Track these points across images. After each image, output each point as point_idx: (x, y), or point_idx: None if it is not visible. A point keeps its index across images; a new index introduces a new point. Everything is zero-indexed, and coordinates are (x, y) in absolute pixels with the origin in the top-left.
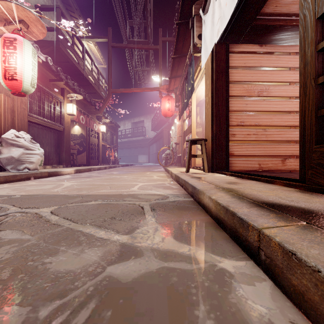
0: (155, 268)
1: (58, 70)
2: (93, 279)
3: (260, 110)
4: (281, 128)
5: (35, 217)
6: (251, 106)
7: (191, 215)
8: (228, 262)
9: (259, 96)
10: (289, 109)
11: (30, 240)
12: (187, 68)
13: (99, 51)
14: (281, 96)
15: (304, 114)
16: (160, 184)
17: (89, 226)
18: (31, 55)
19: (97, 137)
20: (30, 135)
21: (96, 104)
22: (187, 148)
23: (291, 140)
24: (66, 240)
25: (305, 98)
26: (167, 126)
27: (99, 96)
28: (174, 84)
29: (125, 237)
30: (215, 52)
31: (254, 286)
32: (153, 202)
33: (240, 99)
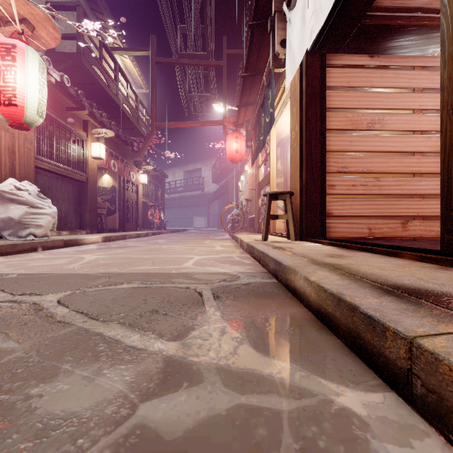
0: (225, 408)
1: (79, 94)
2: (113, 431)
3: (371, 150)
4: (401, 176)
5: (31, 309)
6: (357, 144)
7: (277, 306)
8: (351, 395)
9: (369, 130)
10: (413, 149)
11: (14, 351)
12: (263, 91)
13: (139, 70)
14: (401, 130)
15: (448, 149)
16: (226, 258)
17: (115, 325)
18: (37, 70)
19: (135, 191)
20: (38, 187)
21: (134, 143)
22: (262, 206)
23: (416, 194)
24: (74, 351)
25: (451, 125)
26: (235, 175)
27: (139, 134)
28: (244, 116)
29: (173, 345)
30: (305, 66)
31: (411, 449)
32: (217, 285)
33: (342, 134)
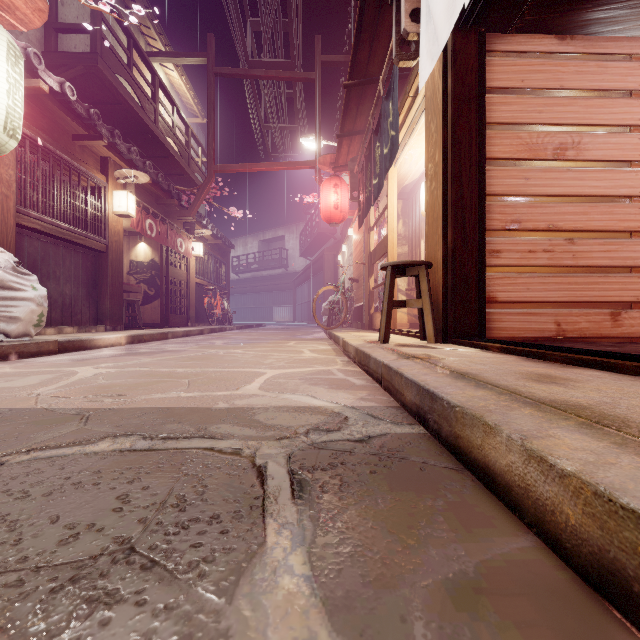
0: None
1: (92, 115)
2: None
3: (561, 193)
4: (610, 236)
5: None
6: (538, 182)
7: (454, 526)
8: None
9: (557, 160)
10: (630, 191)
11: None
12: (377, 112)
13: (191, 89)
14: (610, 159)
15: None
16: (320, 373)
17: None
18: (4, 57)
19: (185, 267)
20: (23, 258)
21: (182, 196)
22: (376, 288)
23: (635, 265)
24: None
25: None
26: (333, 245)
27: (191, 183)
28: (348, 152)
29: None
30: (452, 52)
31: None
32: (301, 442)
33: (512, 166)
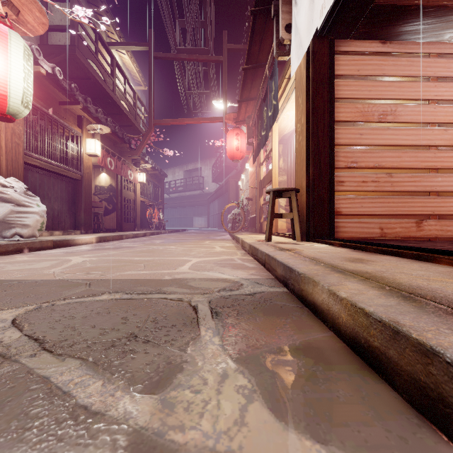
0: None
1: (73, 88)
2: None
3: (383, 144)
4: (416, 172)
5: None
6: (368, 137)
7: (293, 328)
8: None
9: (381, 122)
10: (428, 142)
11: None
12: (265, 85)
13: (137, 66)
14: (416, 122)
15: None
16: (226, 260)
17: (72, 362)
18: (21, 56)
19: (133, 190)
20: (28, 185)
21: (131, 141)
22: (264, 205)
23: (431, 191)
24: None
25: None
26: (235, 174)
27: (137, 131)
28: (245, 112)
29: (148, 403)
30: (312, 52)
31: None
32: (216, 295)
33: (351, 126)
